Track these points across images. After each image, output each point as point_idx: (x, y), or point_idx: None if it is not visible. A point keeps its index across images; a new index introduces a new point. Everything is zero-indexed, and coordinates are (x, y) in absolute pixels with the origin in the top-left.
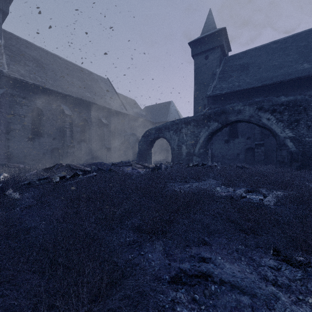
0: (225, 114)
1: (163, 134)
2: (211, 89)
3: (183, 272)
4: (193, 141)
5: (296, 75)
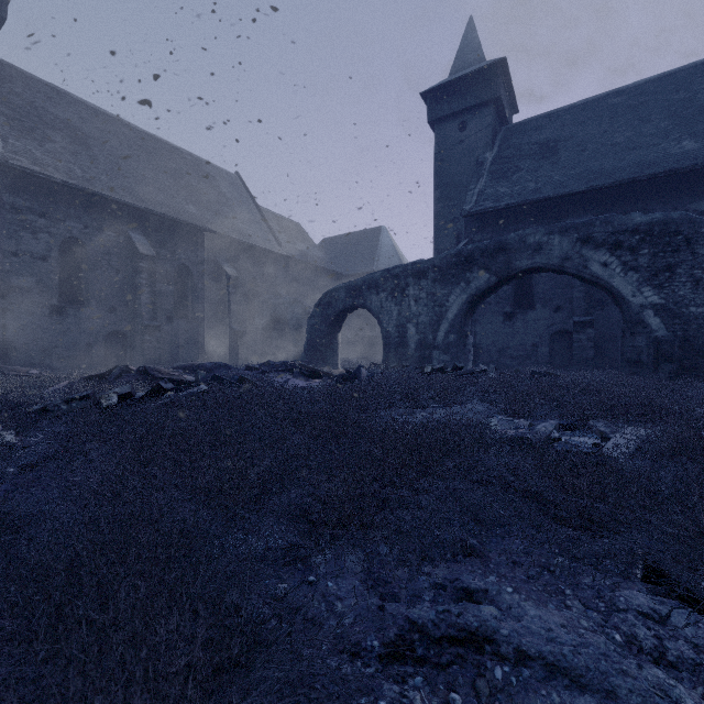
0: (507, 254)
1: (364, 299)
2: (474, 199)
3: (417, 629)
4: (432, 316)
5: (666, 165)
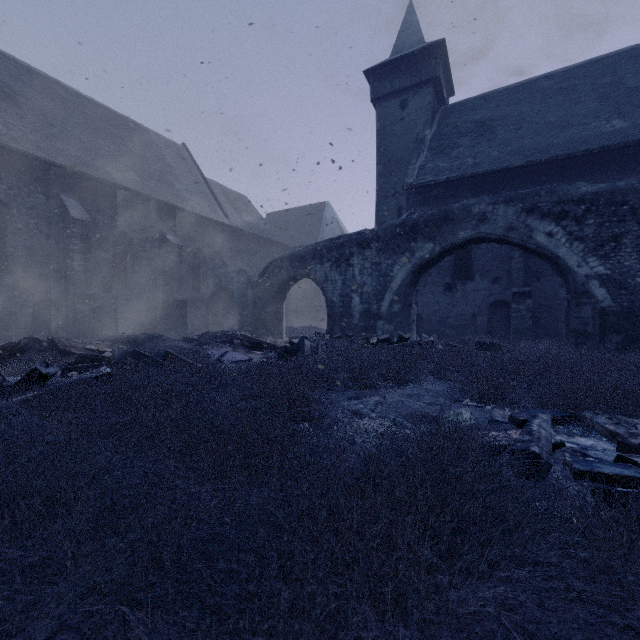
0: (452, 224)
1: (309, 269)
2: (416, 173)
3: None
4: (377, 286)
5: (599, 143)
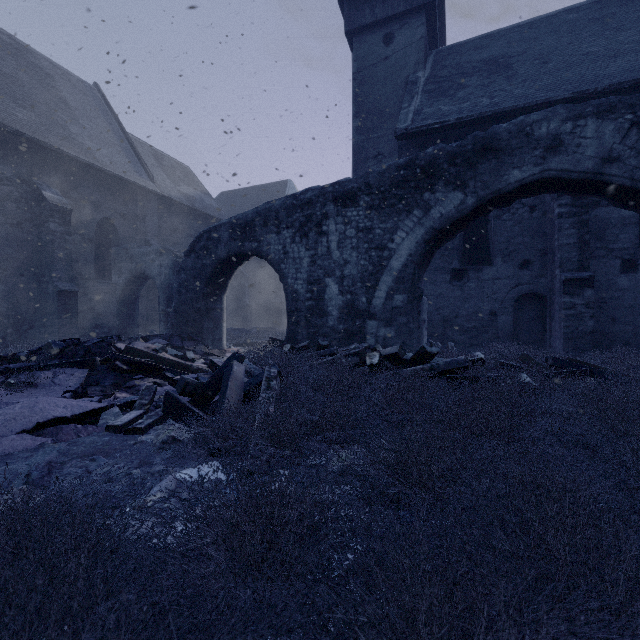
0: (496, 158)
1: (258, 241)
2: (410, 117)
3: None
4: (366, 265)
5: None
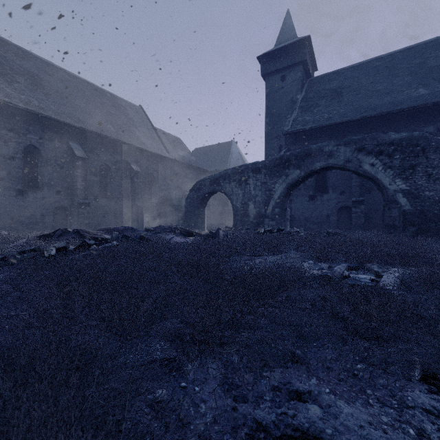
0: (311, 158)
1: (221, 186)
2: (290, 124)
3: (262, 429)
4: (264, 197)
5: (409, 104)
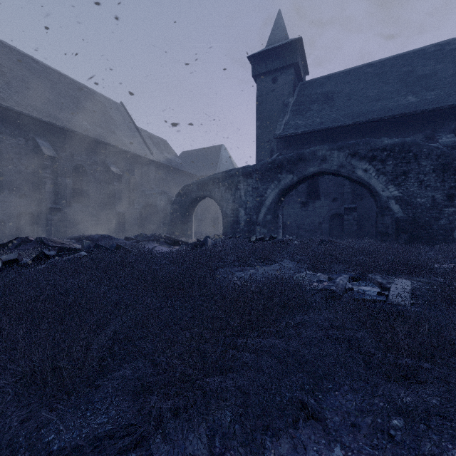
0: (304, 162)
1: (210, 191)
2: (282, 127)
3: None
4: (256, 203)
5: (399, 111)
